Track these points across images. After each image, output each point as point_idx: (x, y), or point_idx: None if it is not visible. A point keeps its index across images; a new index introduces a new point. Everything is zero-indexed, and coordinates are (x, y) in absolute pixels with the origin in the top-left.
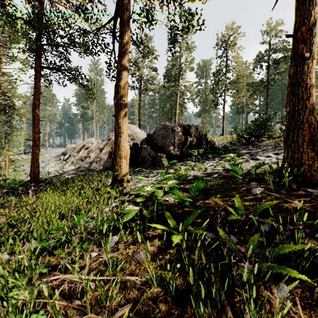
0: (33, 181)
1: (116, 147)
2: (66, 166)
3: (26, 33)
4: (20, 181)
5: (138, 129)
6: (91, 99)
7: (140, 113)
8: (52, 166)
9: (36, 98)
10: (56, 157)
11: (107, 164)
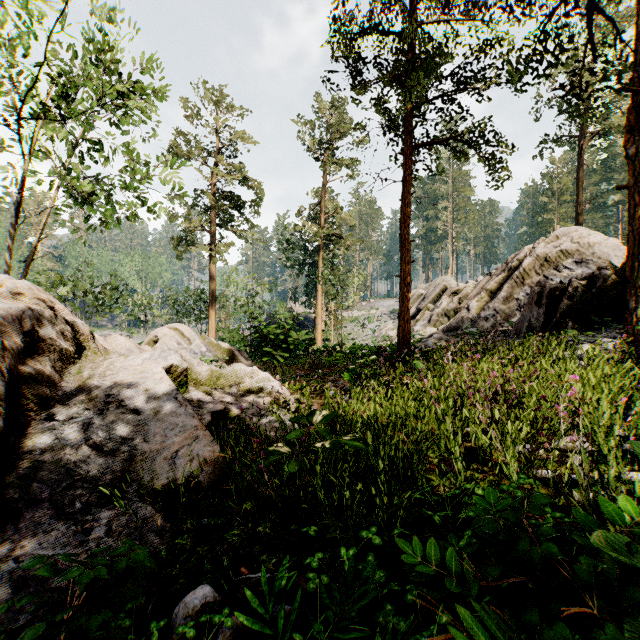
0: (402, 344)
1: (634, 264)
2: (418, 328)
3: (412, 91)
4: (368, 346)
5: (596, 235)
6: (498, 181)
7: (579, 198)
8: (390, 327)
9: (406, 204)
10: (387, 314)
11: (529, 319)
